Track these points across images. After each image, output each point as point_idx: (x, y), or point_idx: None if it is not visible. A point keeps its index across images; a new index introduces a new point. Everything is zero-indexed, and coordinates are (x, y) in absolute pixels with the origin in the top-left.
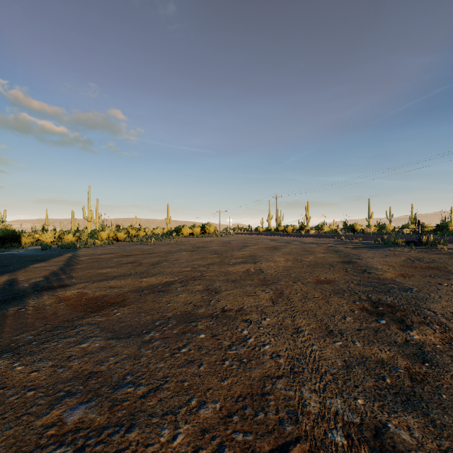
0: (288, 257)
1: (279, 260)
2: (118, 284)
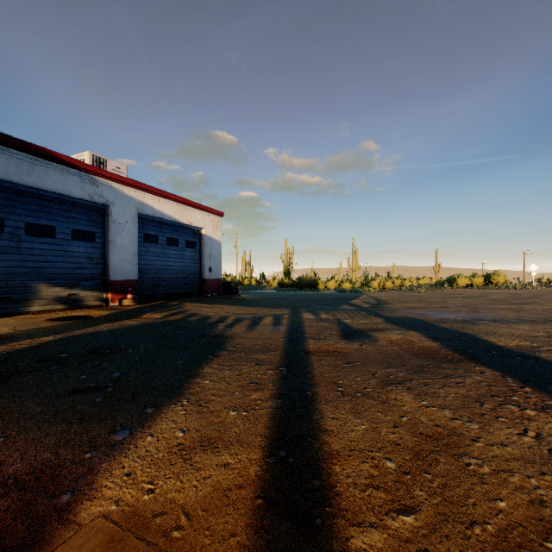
0: None
1: None
2: (418, 305)
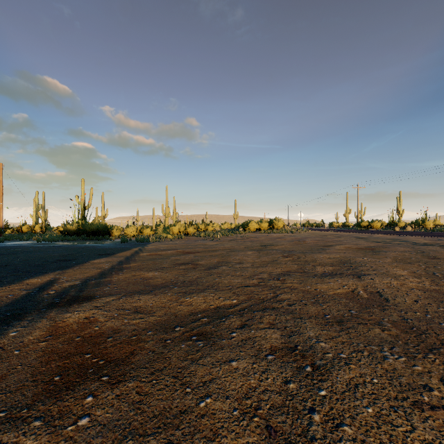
0: (411, 268)
1: (402, 275)
2: (149, 304)
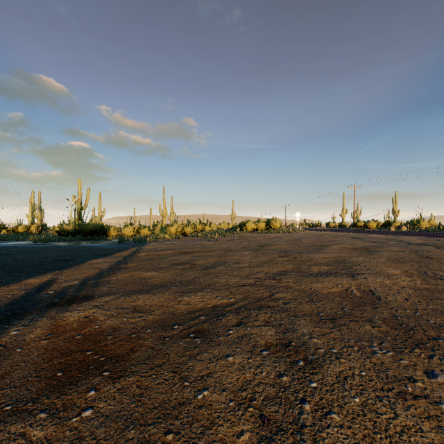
0: (404, 267)
1: (395, 274)
2: (147, 303)
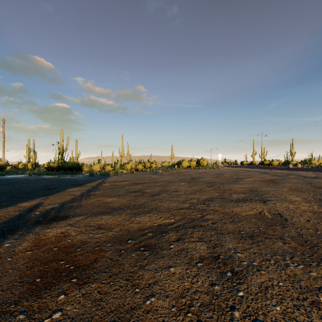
0: (303, 195)
1: (296, 200)
2: (108, 222)
